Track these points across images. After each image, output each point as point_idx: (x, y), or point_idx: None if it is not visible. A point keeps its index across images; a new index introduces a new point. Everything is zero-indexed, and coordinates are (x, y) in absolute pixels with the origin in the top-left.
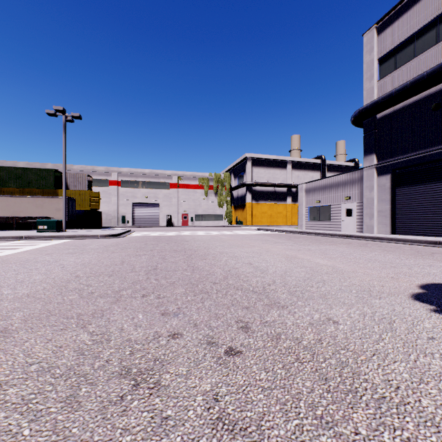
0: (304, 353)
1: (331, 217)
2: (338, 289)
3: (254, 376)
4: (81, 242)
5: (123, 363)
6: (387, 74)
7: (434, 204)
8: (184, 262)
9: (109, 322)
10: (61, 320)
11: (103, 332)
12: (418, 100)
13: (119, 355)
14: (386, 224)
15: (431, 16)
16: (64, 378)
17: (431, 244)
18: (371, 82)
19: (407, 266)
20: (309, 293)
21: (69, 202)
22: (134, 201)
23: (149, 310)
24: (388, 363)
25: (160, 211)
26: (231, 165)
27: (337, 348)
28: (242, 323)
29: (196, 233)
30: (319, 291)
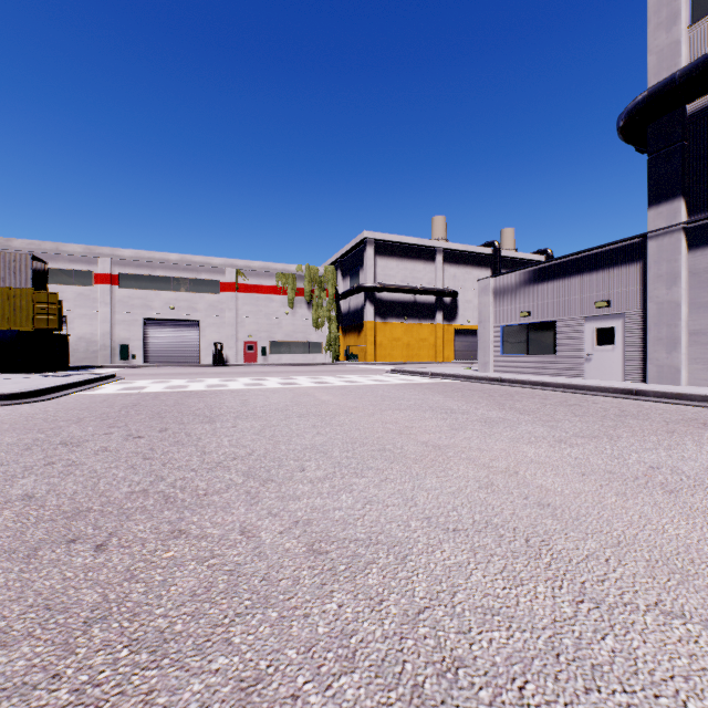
0: None
1: (559, 346)
2: None
3: None
4: None
5: None
6: None
7: None
8: None
9: None
10: None
11: None
12: None
13: None
14: None
15: None
16: None
17: None
18: (673, 30)
19: None
20: None
21: None
22: (146, 315)
23: None
24: None
25: (201, 336)
26: (336, 254)
27: None
28: None
29: (261, 384)
30: None
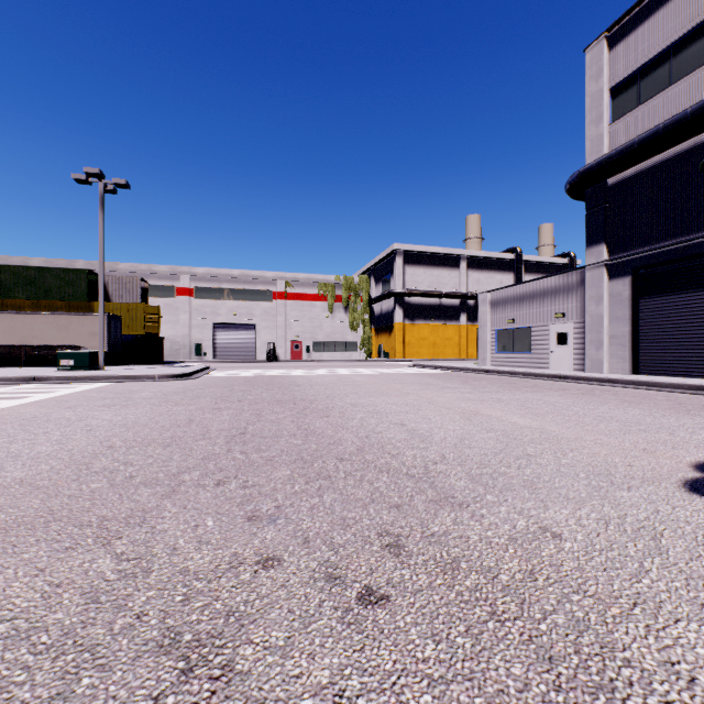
0: (505, 602)
1: (533, 346)
2: (555, 472)
3: (413, 651)
4: (127, 386)
5: (169, 621)
6: (624, 114)
7: (702, 324)
8: (291, 422)
9: (153, 535)
10: (69, 529)
11: (141, 555)
12: (677, 155)
13: (163, 603)
14: (623, 357)
15: (698, 16)
16: (53, 653)
17: (699, 391)
18: (599, 126)
19: (667, 430)
20: (505, 479)
21: (111, 322)
22: (215, 320)
23: (226, 510)
24: (665, 624)
25: (257, 337)
26: (370, 263)
27: (565, 590)
28: (389, 537)
29: (314, 372)
30: (522, 474)
